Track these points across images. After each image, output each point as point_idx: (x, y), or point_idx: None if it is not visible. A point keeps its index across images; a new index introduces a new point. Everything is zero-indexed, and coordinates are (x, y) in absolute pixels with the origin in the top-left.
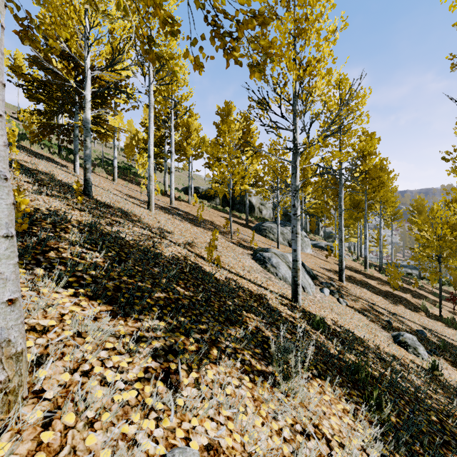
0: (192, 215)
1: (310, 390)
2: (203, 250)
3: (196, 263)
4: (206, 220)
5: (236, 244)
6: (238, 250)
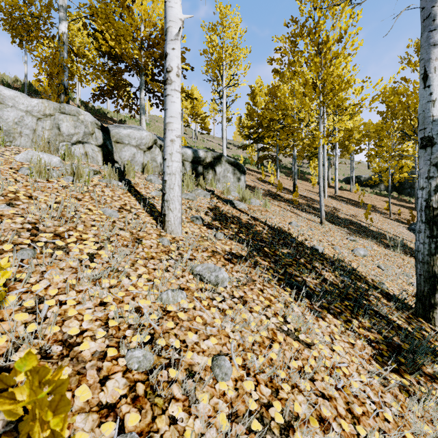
0: (354, 201)
1: (407, 257)
2: (363, 219)
3: (358, 223)
4: (367, 204)
5: (394, 220)
6: (394, 223)
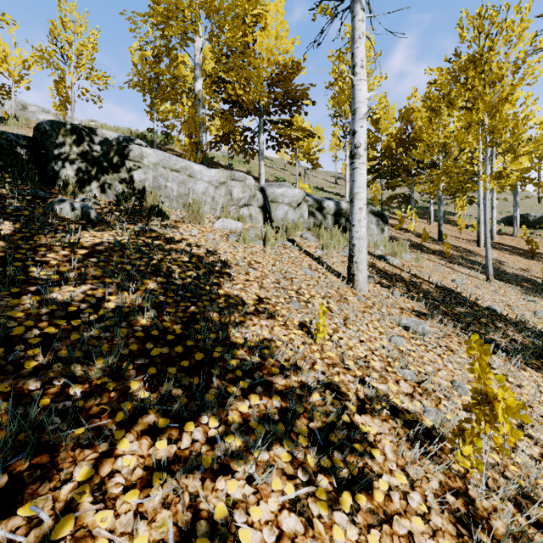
0: (520, 249)
1: None
2: (538, 274)
3: (532, 279)
4: (541, 253)
5: None
6: None
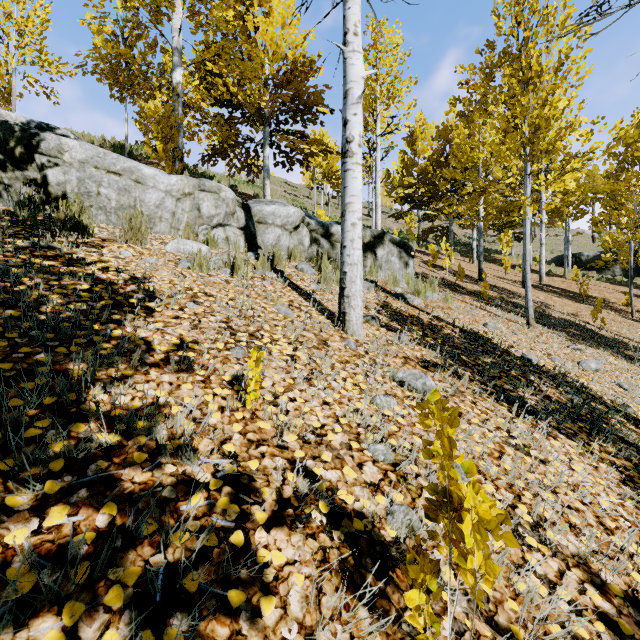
0: (571, 292)
1: None
2: (588, 320)
3: (581, 325)
4: (593, 297)
5: (639, 322)
6: (639, 326)
